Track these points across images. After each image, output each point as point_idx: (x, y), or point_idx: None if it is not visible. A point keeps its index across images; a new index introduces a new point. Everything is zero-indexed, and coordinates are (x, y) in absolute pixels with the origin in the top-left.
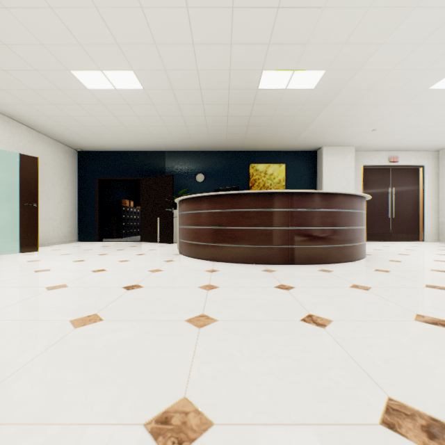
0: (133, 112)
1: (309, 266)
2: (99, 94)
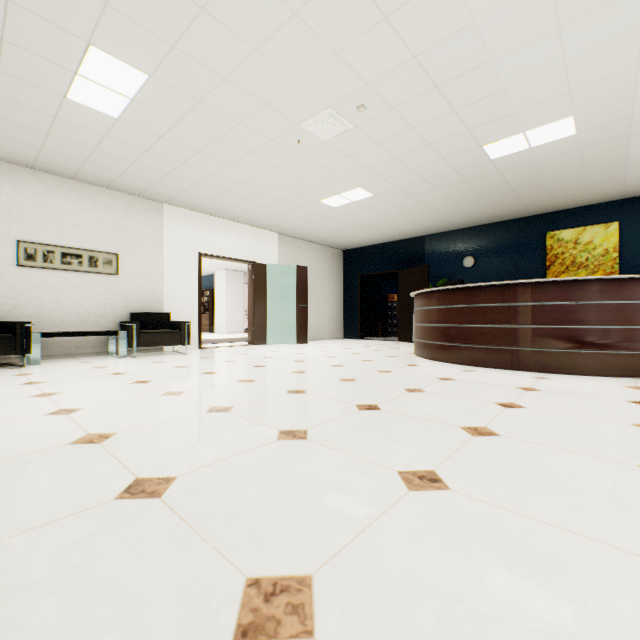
0: (374, 212)
1: (533, 373)
2: (343, 208)
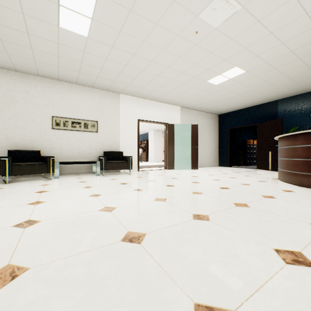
0: (243, 85)
1: None
2: (222, 85)
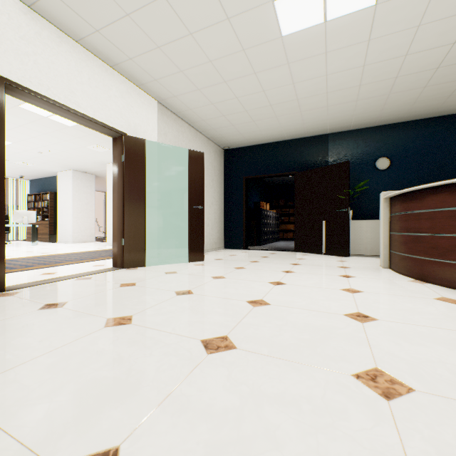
0: (323, 68)
1: None
2: (292, 44)
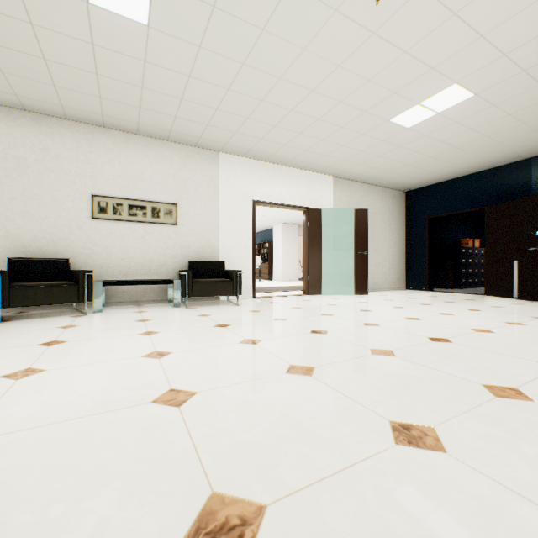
0: (463, 127)
1: None
2: (419, 128)
